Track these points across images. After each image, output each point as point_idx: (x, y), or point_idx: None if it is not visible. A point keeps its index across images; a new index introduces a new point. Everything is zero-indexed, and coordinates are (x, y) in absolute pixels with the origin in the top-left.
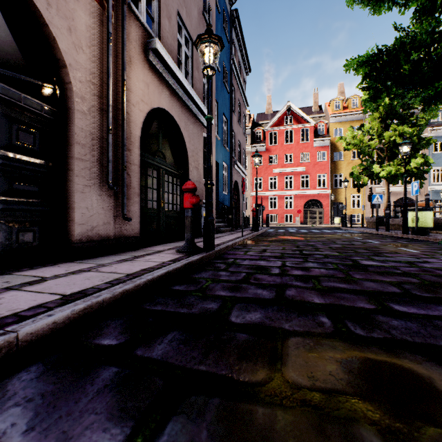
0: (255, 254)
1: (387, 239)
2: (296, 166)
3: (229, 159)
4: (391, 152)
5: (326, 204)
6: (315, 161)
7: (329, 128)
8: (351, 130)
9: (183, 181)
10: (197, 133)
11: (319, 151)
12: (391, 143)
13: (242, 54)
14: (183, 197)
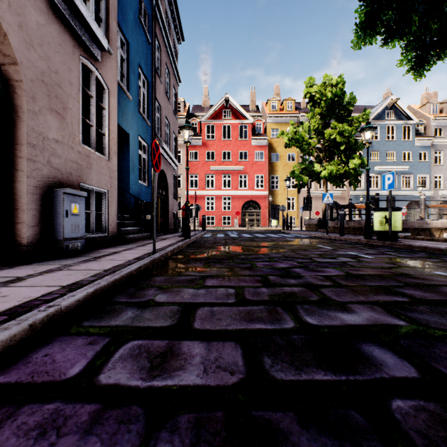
0: (131, 380)
1: (362, 248)
2: (235, 164)
3: (151, 137)
4: (329, 152)
5: (264, 206)
6: (253, 161)
7: (267, 128)
8: (293, 124)
9: (10, 133)
10: (59, 43)
11: (257, 150)
12: (331, 143)
13: (171, 10)
14: (10, 169)
